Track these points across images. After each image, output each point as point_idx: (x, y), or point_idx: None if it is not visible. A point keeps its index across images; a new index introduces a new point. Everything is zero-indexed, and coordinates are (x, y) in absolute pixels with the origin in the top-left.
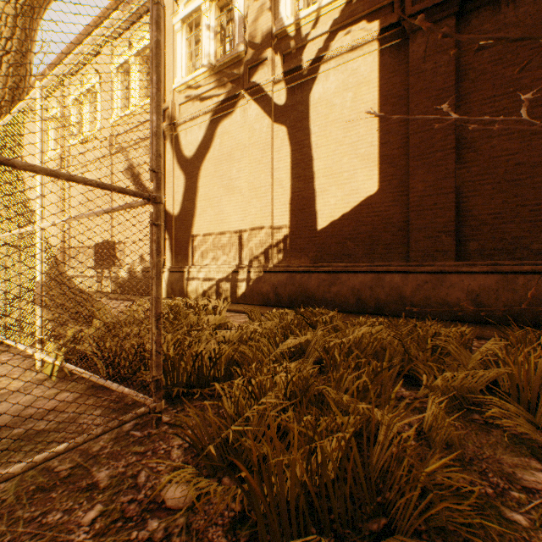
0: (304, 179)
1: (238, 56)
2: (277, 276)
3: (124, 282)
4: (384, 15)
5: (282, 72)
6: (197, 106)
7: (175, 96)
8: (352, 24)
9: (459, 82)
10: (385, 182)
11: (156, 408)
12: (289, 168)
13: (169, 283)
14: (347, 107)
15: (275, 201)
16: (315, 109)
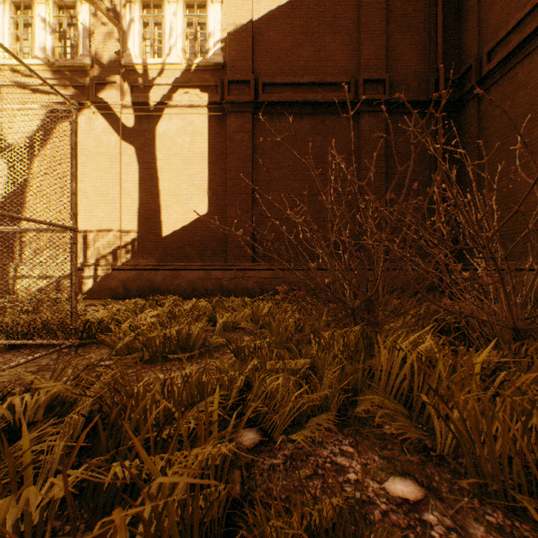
0: (151, 195)
1: (83, 66)
2: (126, 273)
3: None
4: (212, 92)
5: (131, 101)
6: (29, 96)
7: None
8: (190, 87)
9: (254, 154)
10: (213, 207)
11: (76, 343)
12: (137, 183)
13: None
14: (186, 147)
15: (124, 209)
16: (161, 141)
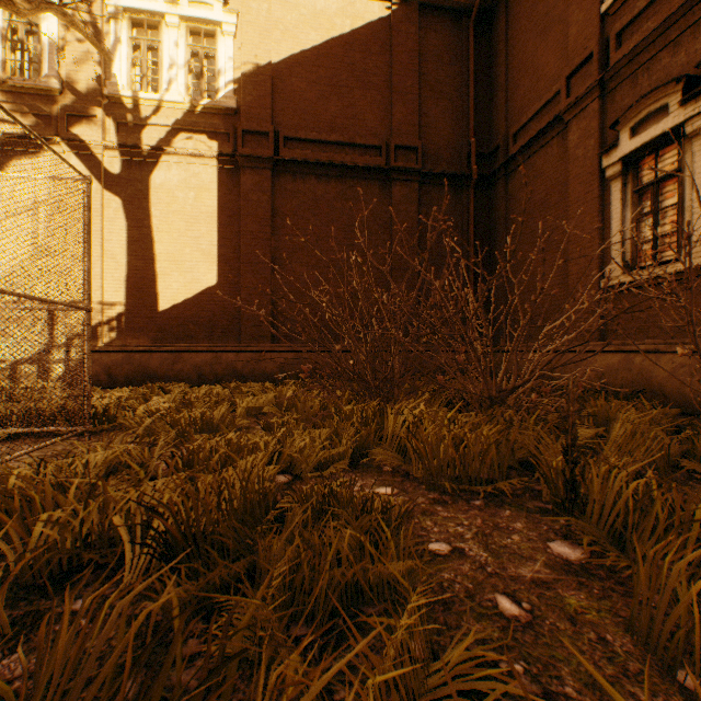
0: (144, 259)
1: (49, 90)
2: (111, 356)
3: None
4: (223, 141)
5: (118, 143)
6: None
7: None
8: (195, 132)
9: (274, 218)
10: (224, 278)
11: (90, 429)
12: (125, 244)
13: None
14: (190, 204)
15: (107, 275)
16: (157, 194)
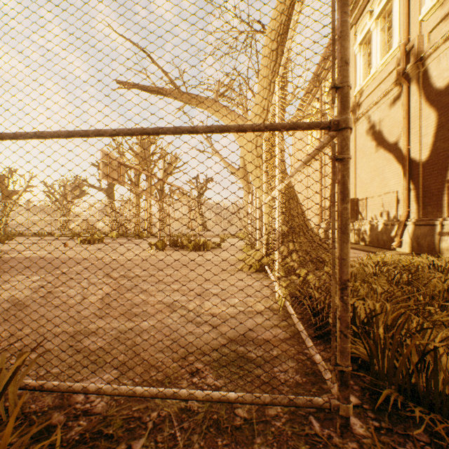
0: None
1: None
2: None
3: (364, 234)
4: None
5: None
6: None
7: (422, 27)
8: None
9: None
10: None
11: (338, 408)
12: None
13: (413, 237)
14: None
15: None
16: None
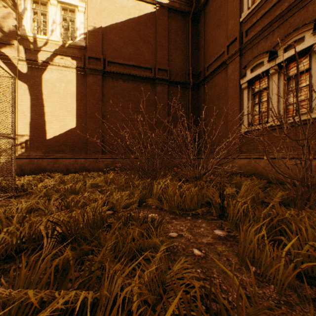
0: (39, 114)
1: None
2: (22, 160)
3: None
4: (79, 60)
5: (26, 58)
6: None
7: None
8: (65, 55)
9: (103, 97)
10: (79, 124)
11: (15, 194)
12: (29, 106)
13: None
14: (62, 89)
15: (20, 121)
16: (46, 83)
